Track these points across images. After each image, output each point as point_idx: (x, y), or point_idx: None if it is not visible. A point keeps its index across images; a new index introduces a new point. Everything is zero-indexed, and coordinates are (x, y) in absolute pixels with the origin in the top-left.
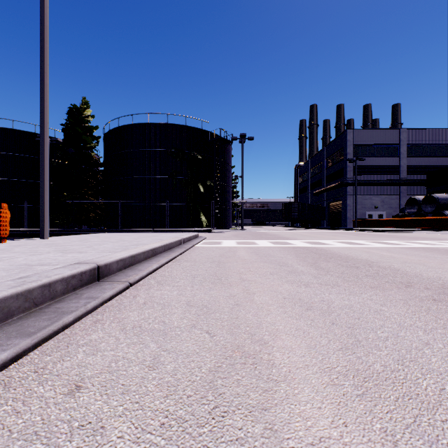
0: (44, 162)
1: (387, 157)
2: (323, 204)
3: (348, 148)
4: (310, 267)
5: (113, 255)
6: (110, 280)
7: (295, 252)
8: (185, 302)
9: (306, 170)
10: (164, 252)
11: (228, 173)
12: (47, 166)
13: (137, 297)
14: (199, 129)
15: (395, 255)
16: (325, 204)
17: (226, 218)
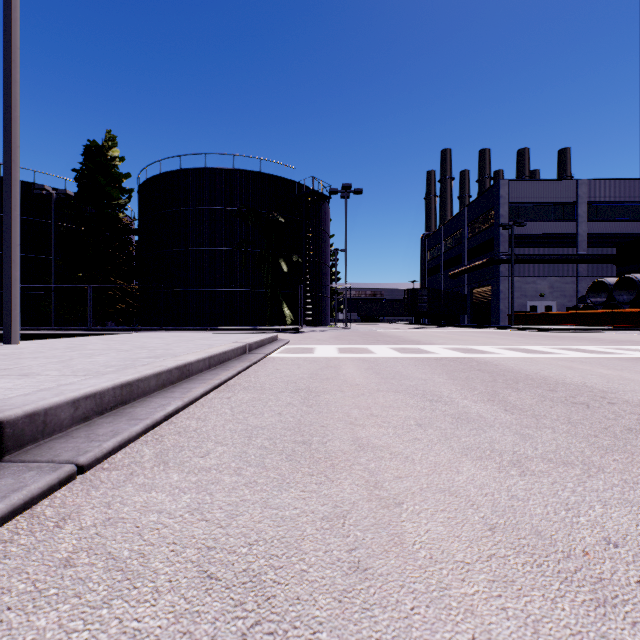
0: (10, 214)
1: (558, 222)
2: (463, 291)
3: (502, 207)
4: (491, 404)
5: (73, 386)
6: (33, 455)
7: (442, 368)
8: (198, 551)
9: (438, 241)
10: (209, 369)
11: (324, 245)
12: (16, 221)
13: (68, 522)
14: (281, 178)
15: (629, 375)
16: (466, 291)
17: (321, 311)
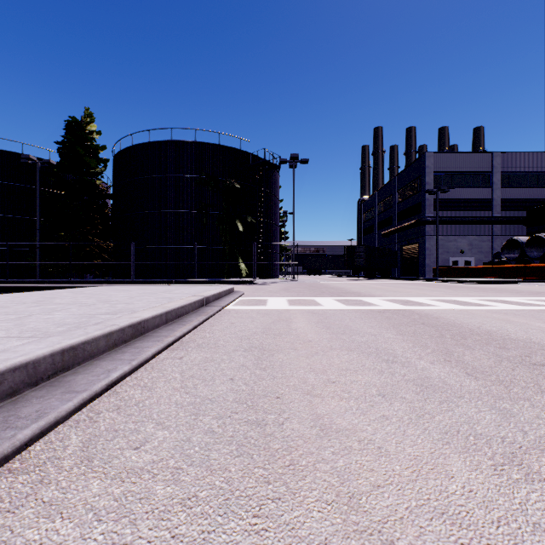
0: None
1: (476, 188)
2: (394, 248)
3: (428, 176)
4: (449, 365)
5: (2, 355)
6: None
7: (388, 321)
8: None
9: (373, 205)
10: (166, 324)
11: (275, 208)
12: None
13: None
14: (238, 150)
15: None
16: (396, 248)
17: (272, 266)
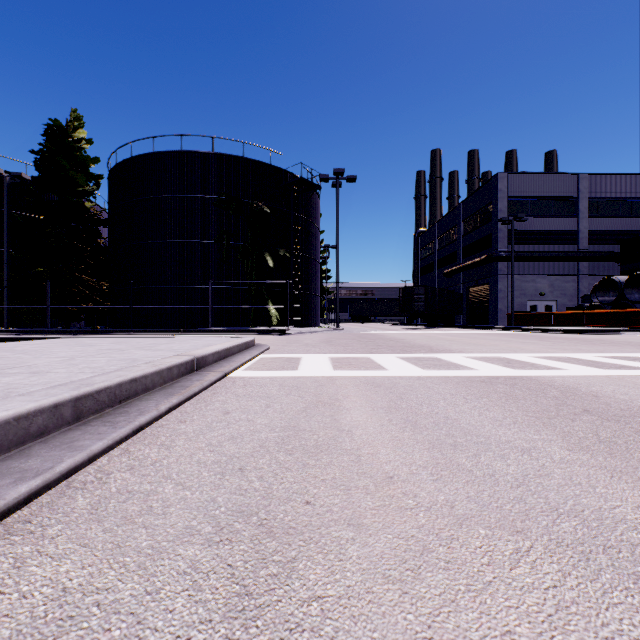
0: None
1: (559, 218)
2: (458, 290)
3: (501, 202)
4: None
5: None
6: None
7: (519, 406)
8: None
9: (432, 239)
10: (76, 423)
11: (314, 239)
12: None
13: None
14: (267, 165)
15: None
16: (461, 290)
17: (311, 311)
